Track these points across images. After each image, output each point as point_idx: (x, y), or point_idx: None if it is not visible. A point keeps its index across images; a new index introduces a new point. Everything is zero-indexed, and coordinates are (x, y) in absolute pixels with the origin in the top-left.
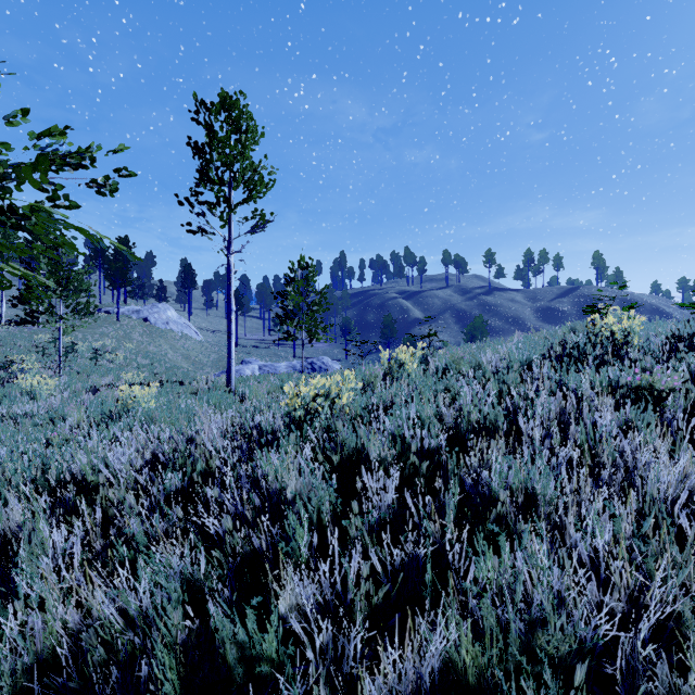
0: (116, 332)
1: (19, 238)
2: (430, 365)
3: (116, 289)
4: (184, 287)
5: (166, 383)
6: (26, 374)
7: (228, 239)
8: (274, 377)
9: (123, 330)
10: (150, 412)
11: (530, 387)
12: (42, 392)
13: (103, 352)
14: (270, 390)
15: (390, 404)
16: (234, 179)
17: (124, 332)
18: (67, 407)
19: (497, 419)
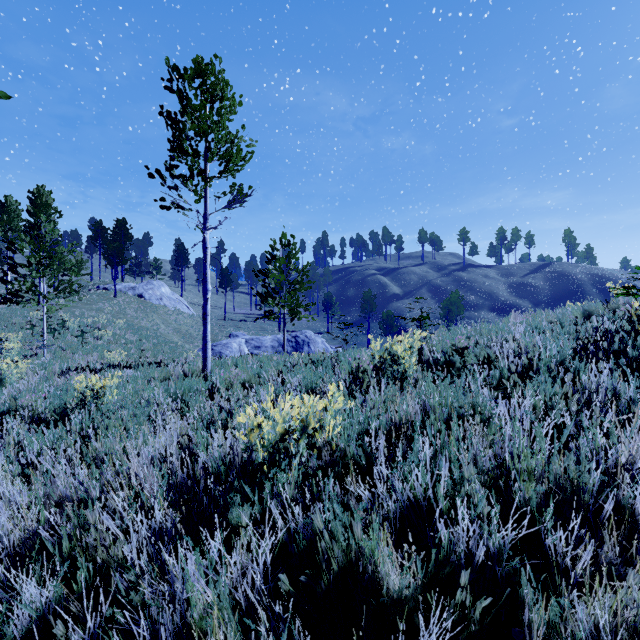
0: (111, 308)
1: (22, 220)
2: (426, 354)
3: (113, 267)
4: (177, 265)
5: (141, 366)
6: (8, 353)
7: (204, 215)
8: (253, 360)
9: (118, 306)
10: (106, 408)
11: (615, 419)
12: (12, 376)
13: (95, 328)
14: (246, 378)
15: (394, 435)
16: (208, 150)
17: (119, 308)
18: (21, 399)
19: (579, 481)
